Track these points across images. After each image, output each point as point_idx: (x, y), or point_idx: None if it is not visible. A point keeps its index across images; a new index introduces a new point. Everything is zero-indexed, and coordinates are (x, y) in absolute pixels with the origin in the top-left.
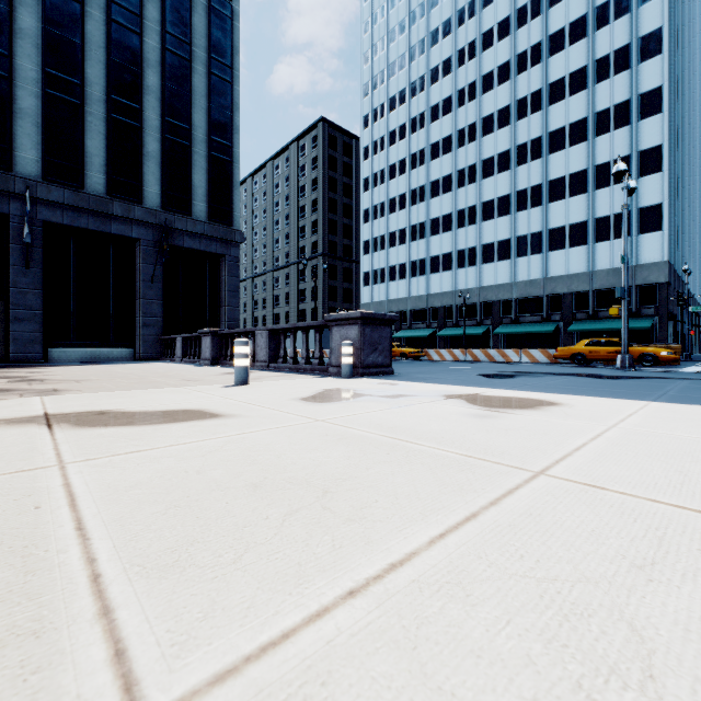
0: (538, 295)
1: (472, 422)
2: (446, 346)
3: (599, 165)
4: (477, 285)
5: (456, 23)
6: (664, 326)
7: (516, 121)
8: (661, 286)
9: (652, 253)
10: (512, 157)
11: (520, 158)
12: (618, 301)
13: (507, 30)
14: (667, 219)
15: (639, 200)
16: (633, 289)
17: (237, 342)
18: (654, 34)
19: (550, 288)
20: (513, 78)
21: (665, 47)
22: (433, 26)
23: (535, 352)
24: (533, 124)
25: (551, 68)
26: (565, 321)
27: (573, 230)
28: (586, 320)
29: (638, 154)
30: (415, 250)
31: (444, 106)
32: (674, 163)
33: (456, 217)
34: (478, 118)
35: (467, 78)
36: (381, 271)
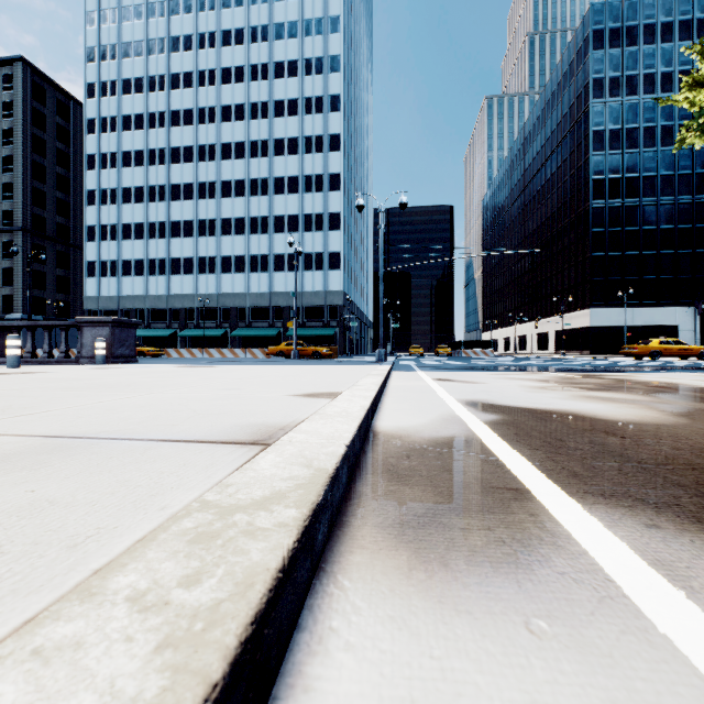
0: (266, 305)
1: (181, 369)
2: (187, 346)
3: (307, 215)
4: (217, 291)
5: (197, 43)
6: (342, 334)
7: (250, 157)
8: (340, 307)
9: (336, 284)
10: (246, 187)
11: (253, 190)
12: (317, 315)
13: (243, 77)
14: (343, 263)
15: (329, 247)
16: (326, 308)
17: (11, 337)
18: (337, 136)
19: (275, 301)
20: (247, 120)
21: (342, 148)
22: (174, 32)
23: (256, 350)
24: (263, 166)
25: (276, 127)
26: (285, 328)
27: (290, 258)
28: (299, 327)
29: (328, 215)
30: (154, 248)
31: (185, 116)
32: (349, 226)
33: (197, 225)
34: (218, 142)
35: (208, 100)
36: (112, 263)
